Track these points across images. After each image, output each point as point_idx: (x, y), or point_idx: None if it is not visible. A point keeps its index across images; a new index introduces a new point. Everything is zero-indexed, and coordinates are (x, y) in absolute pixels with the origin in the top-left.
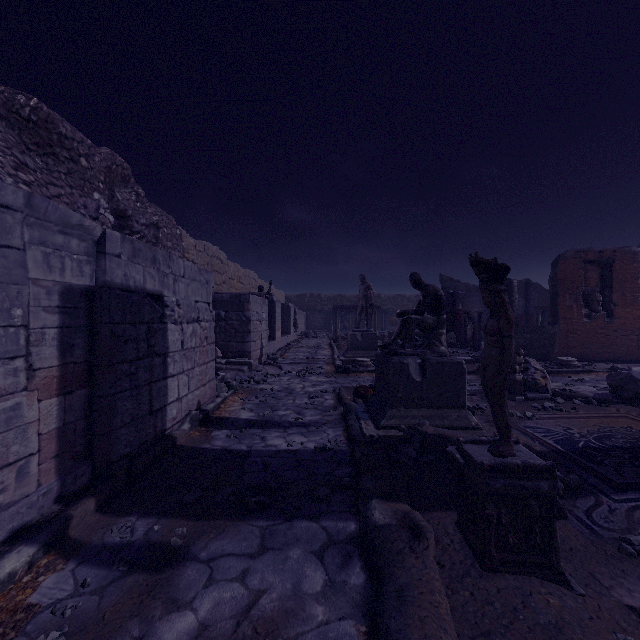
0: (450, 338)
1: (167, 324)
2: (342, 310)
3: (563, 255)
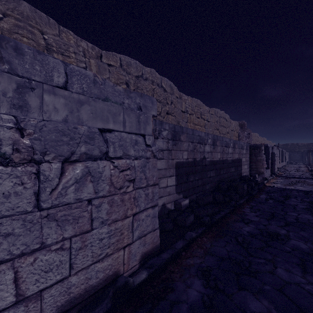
0: None
1: (275, 157)
2: None
3: None
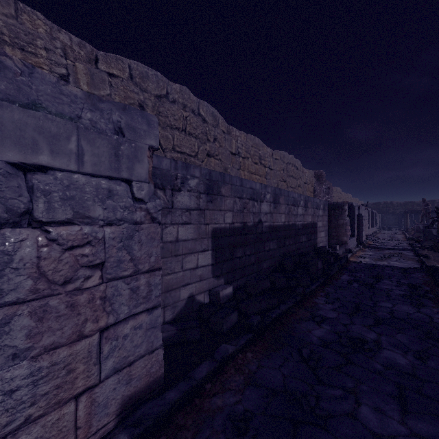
0: None
1: (363, 220)
2: (412, 213)
3: None
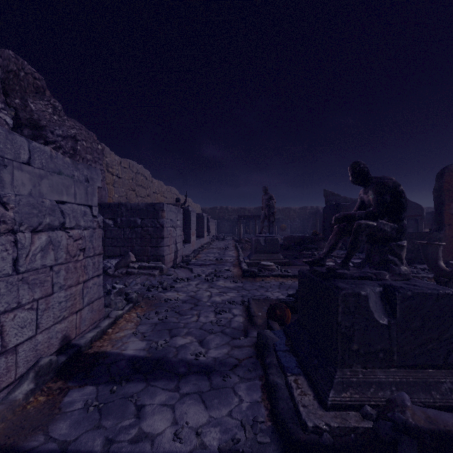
0: None
1: None
2: (244, 219)
3: (448, 167)
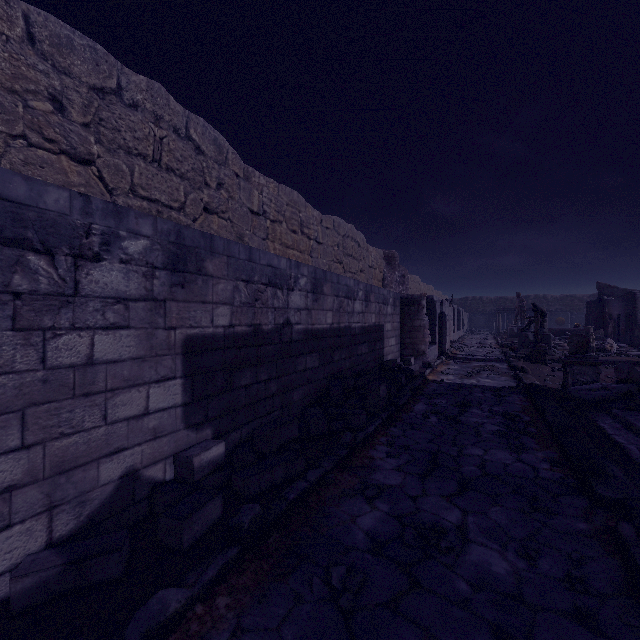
0: (598, 334)
1: (446, 321)
2: (504, 311)
3: None
